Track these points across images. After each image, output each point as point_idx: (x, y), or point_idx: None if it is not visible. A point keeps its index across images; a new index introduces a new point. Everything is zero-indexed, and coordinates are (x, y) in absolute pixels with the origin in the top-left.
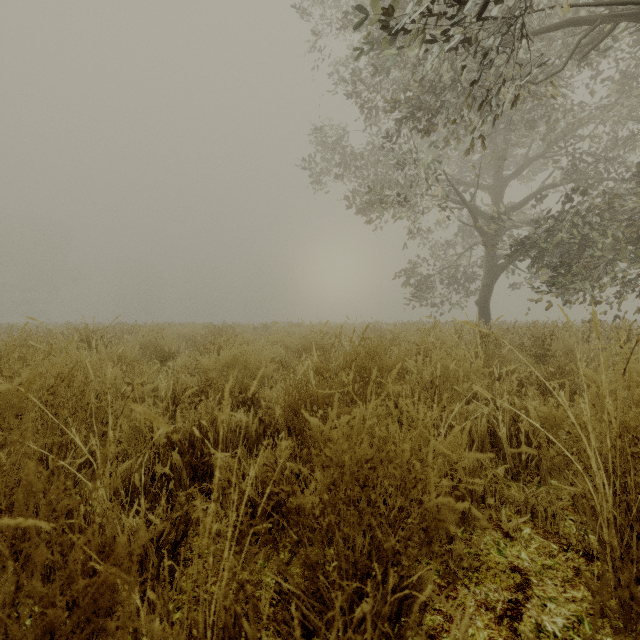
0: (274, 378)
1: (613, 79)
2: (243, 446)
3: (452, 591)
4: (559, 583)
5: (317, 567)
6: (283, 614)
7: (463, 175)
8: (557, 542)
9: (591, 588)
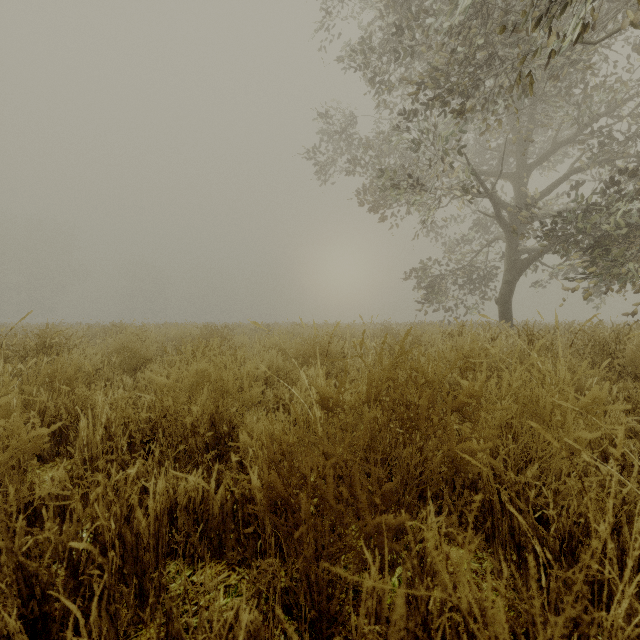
0: (267, 395)
1: None
2: (197, 536)
3: None
4: None
5: None
6: None
7: (479, 165)
8: None
9: None
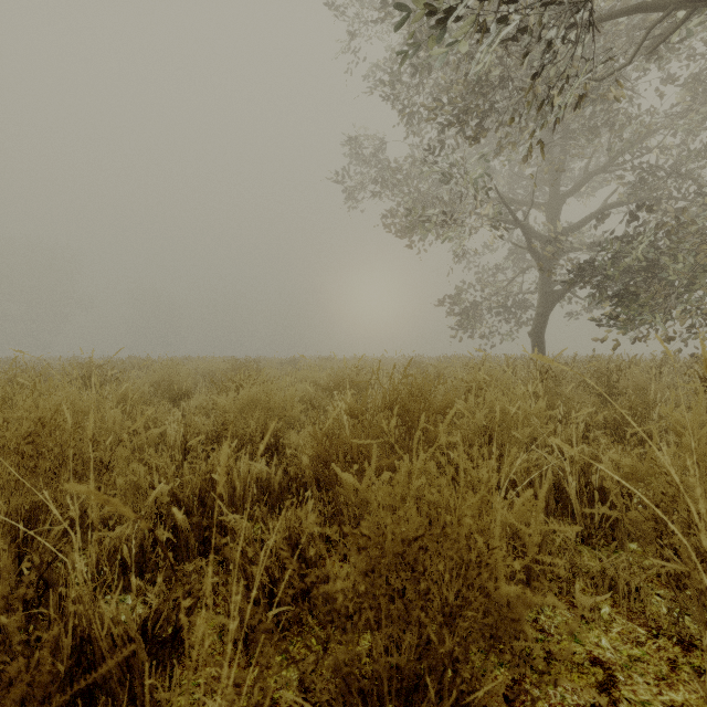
0: (302, 420)
1: (684, 83)
2: (264, 502)
3: (519, 692)
4: (652, 681)
5: (350, 680)
6: None
7: (514, 192)
8: (644, 625)
9: None
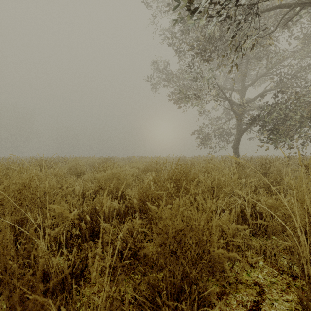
0: (133, 184)
1: (299, 37)
2: (117, 219)
3: (224, 296)
4: (279, 291)
5: (154, 287)
6: (136, 310)
7: (225, 84)
8: (277, 269)
9: (301, 299)
